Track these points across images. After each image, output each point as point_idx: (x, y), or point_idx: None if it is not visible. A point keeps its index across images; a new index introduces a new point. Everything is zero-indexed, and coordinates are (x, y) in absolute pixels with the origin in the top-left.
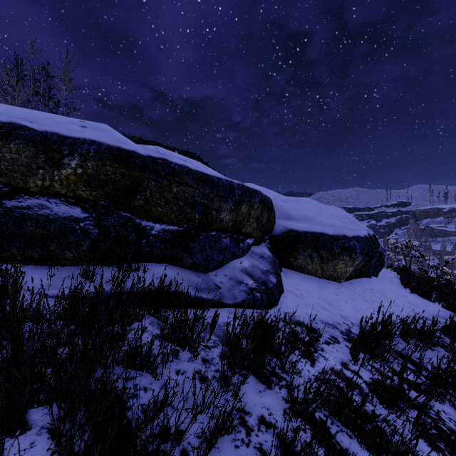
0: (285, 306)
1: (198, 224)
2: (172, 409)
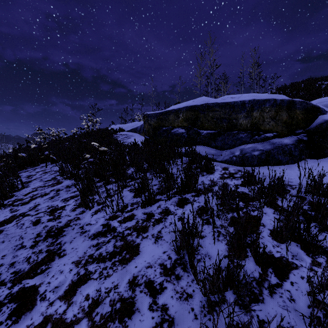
0: (257, 168)
1: (226, 128)
2: None
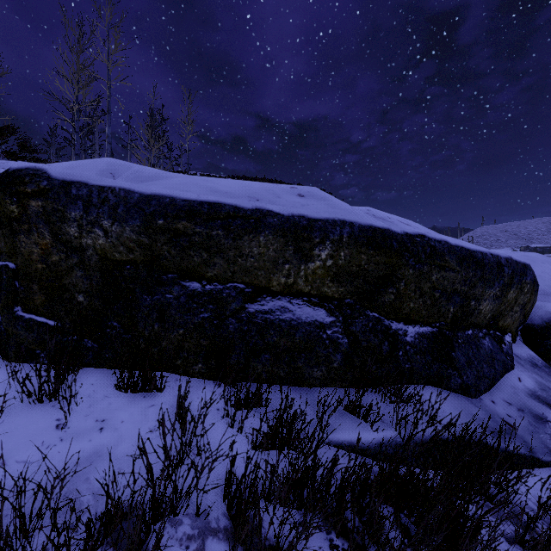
0: None
1: (450, 319)
2: None
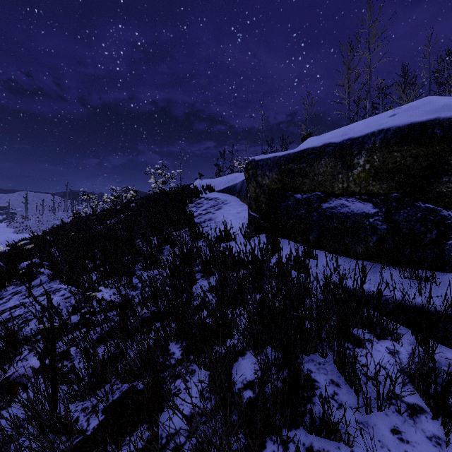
0: None
1: None
2: None
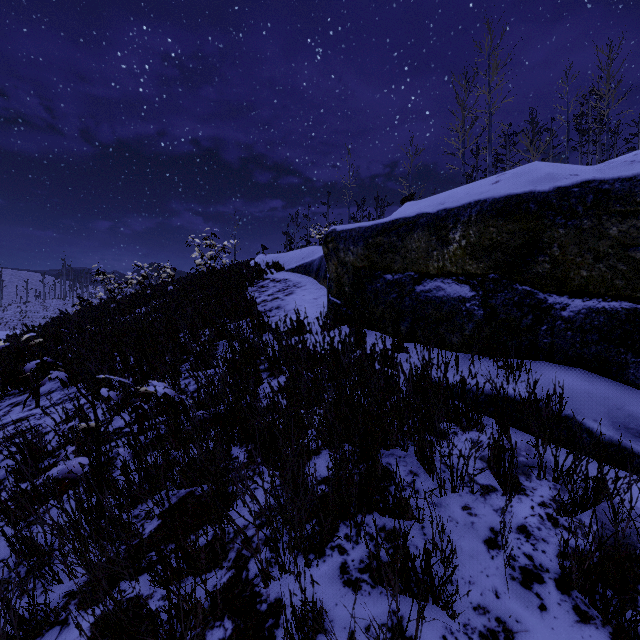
0: None
1: None
2: (420, 528)
